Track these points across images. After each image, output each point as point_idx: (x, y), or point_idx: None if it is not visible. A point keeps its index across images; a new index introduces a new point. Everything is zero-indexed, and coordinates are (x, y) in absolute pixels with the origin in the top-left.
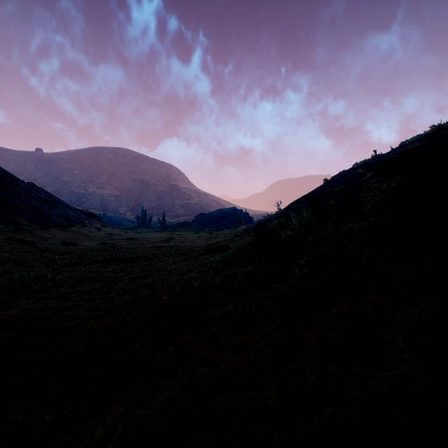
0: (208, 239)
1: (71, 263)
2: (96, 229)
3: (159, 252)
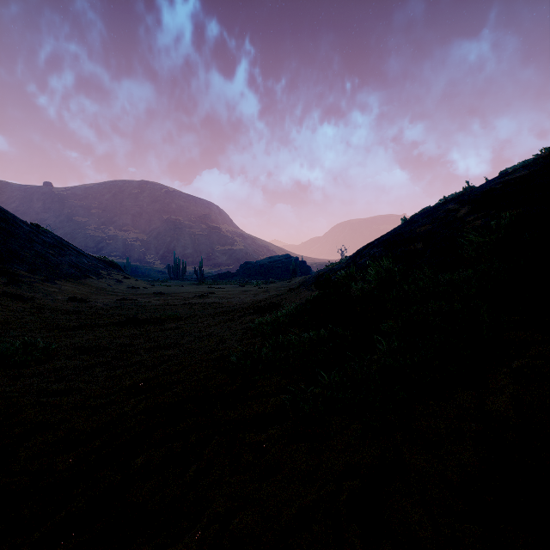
0: (255, 293)
1: (77, 326)
2: (115, 281)
3: (192, 311)
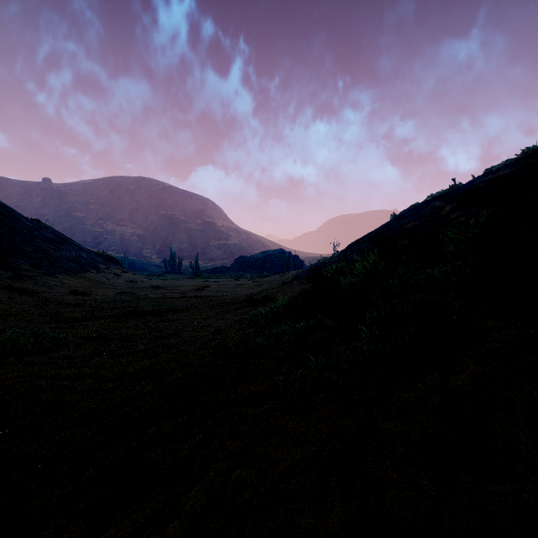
0: (250, 287)
1: (80, 317)
2: (114, 275)
3: (189, 303)
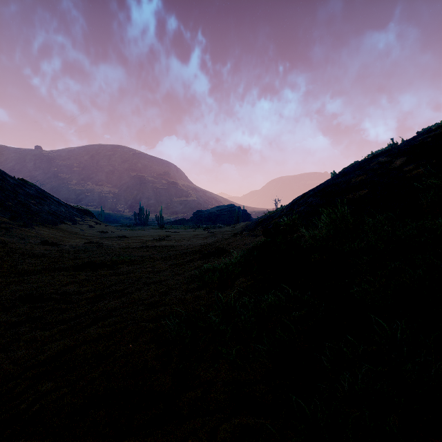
0: (205, 237)
1: (35, 270)
2: (88, 226)
3: (147, 254)
